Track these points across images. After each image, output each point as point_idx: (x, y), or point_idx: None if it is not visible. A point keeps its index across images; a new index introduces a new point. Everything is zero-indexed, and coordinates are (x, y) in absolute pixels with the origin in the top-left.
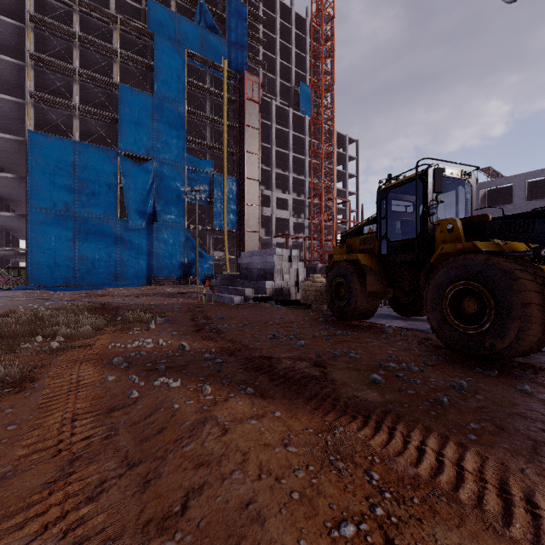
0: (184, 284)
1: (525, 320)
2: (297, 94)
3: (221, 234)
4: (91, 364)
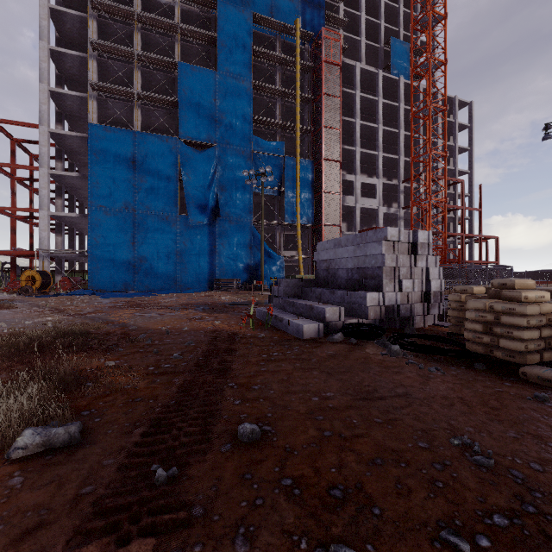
0: (249, 290)
1: None
2: (387, 55)
3: (294, 230)
4: None
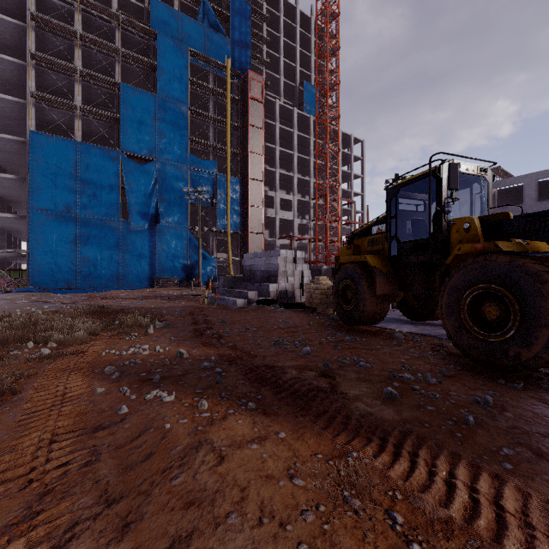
0: (187, 287)
1: None
2: (302, 93)
3: (225, 236)
4: (81, 373)
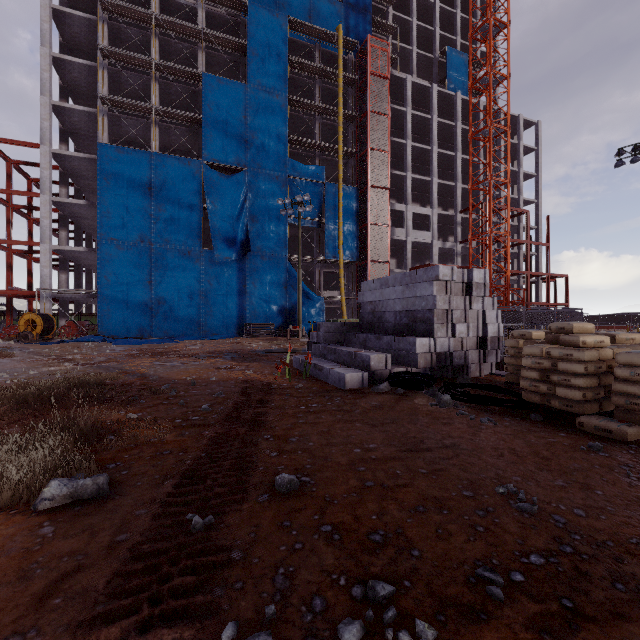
0: (284, 336)
1: None
2: (442, 67)
3: (336, 267)
4: None
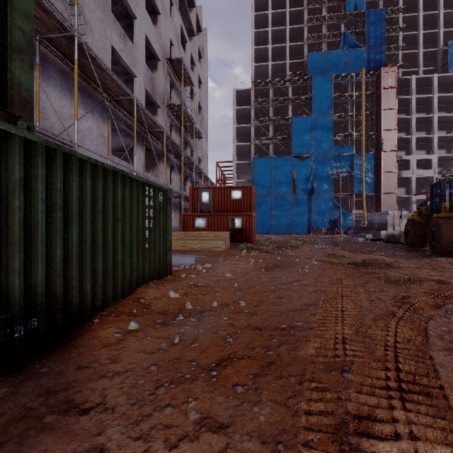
0: (331, 234)
1: (442, 239)
2: (447, 52)
3: (361, 197)
4: (307, 247)
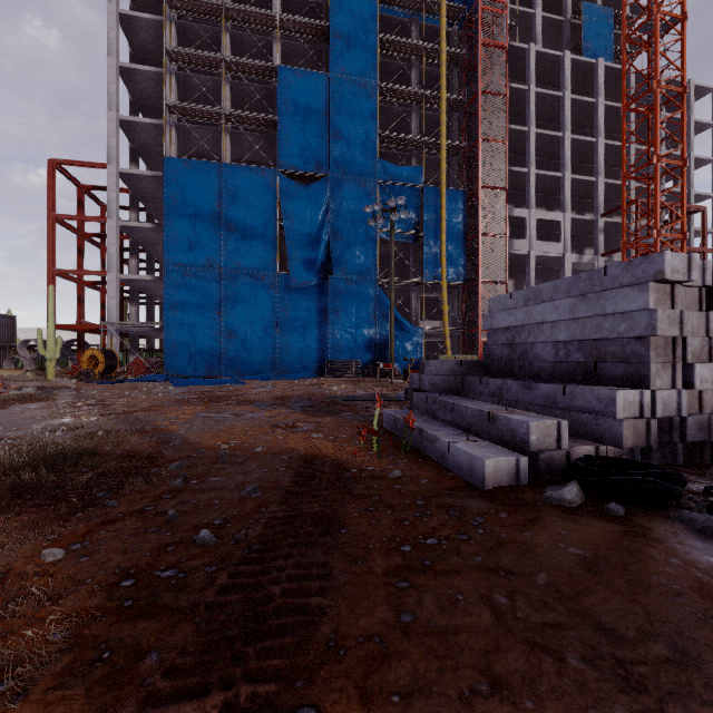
0: (373, 376)
1: None
2: (576, 32)
3: (437, 291)
4: None
